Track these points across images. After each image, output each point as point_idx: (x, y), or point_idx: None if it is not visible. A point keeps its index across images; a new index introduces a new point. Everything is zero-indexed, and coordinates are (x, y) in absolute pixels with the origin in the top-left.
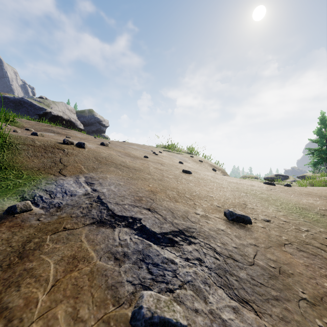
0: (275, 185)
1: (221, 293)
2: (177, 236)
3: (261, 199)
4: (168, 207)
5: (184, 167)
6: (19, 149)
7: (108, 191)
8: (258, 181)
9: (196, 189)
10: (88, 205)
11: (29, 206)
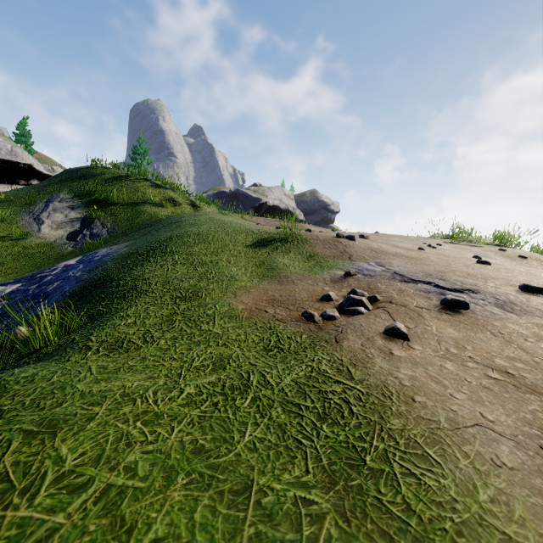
0: None
1: (495, 308)
2: (465, 291)
3: None
4: (457, 280)
5: None
6: (313, 243)
7: (399, 270)
8: None
9: (492, 274)
10: (390, 275)
11: (356, 273)
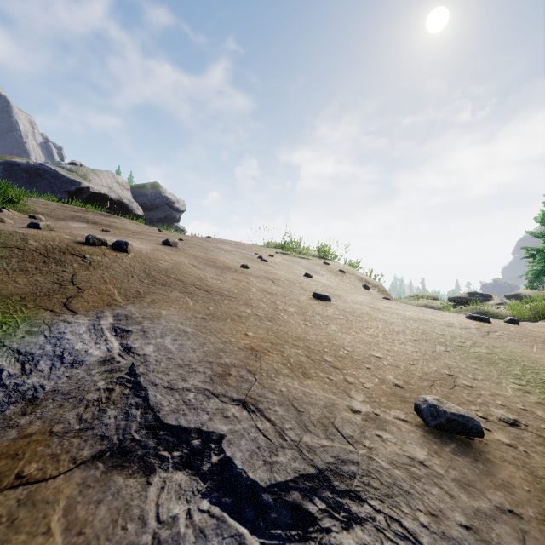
0: (489, 322)
1: None
2: (314, 496)
3: (480, 360)
4: (288, 395)
5: (315, 286)
6: None
7: (156, 351)
8: (439, 304)
9: (345, 340)
10: (101, 395)
11: None
